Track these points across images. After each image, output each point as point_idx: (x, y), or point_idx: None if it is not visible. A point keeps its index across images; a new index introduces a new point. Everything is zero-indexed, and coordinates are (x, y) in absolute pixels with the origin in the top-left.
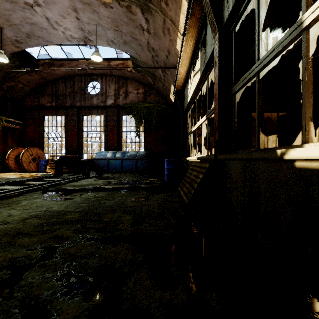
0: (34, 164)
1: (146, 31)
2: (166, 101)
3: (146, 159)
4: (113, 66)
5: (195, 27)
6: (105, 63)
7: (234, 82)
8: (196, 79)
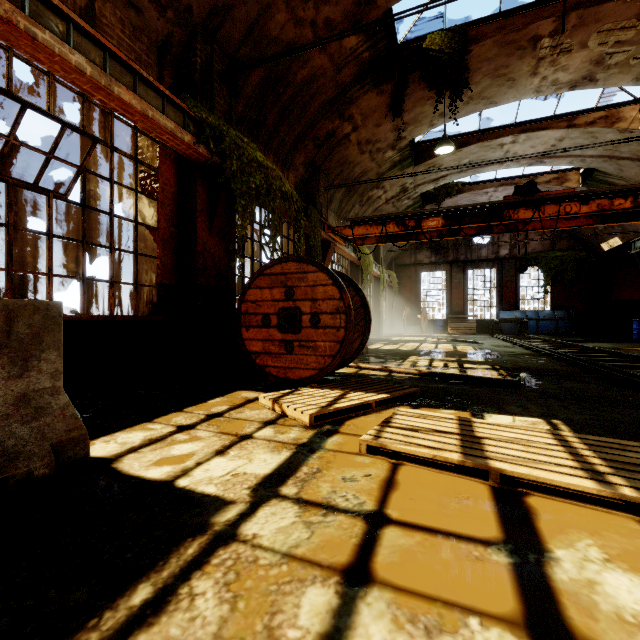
0: (424, 325)
1: None
2: (584, 247)
3: (570, 320)
4: None
5: None
6: None
7: None
8: None
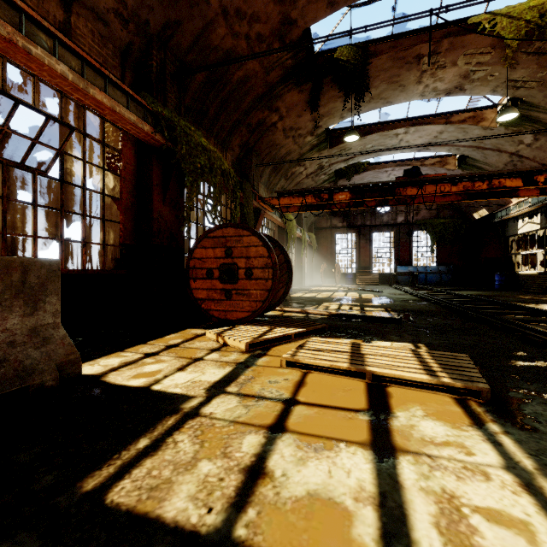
0: (337, 277)
1: None
2: (461, 216)
3: (450, 273)
4: None
5: (539, 206)
6: None
7: None
8: (533, 226)
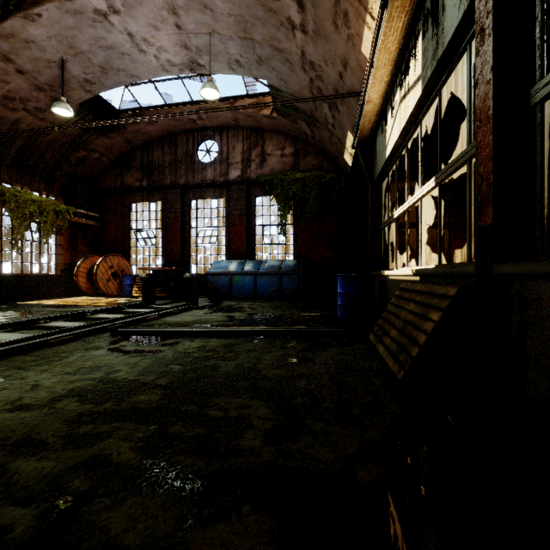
0: (114, 282)
1: (299, 30)
2: (335, 167)
3: (298, 275)
4: (240, 110)
5: None
6: (226, 105)
7: (539, 72)
8: (409, 102)
